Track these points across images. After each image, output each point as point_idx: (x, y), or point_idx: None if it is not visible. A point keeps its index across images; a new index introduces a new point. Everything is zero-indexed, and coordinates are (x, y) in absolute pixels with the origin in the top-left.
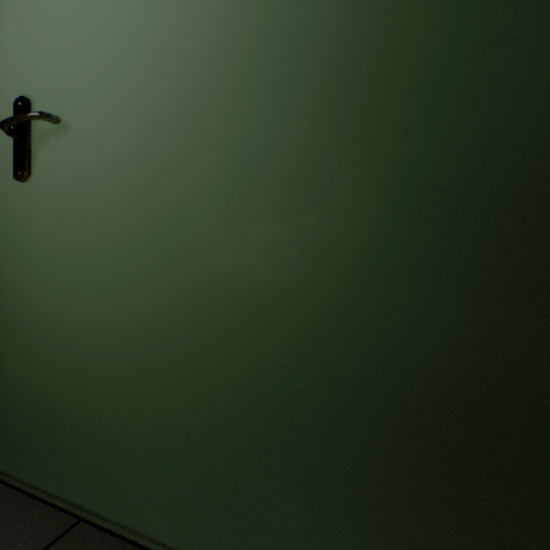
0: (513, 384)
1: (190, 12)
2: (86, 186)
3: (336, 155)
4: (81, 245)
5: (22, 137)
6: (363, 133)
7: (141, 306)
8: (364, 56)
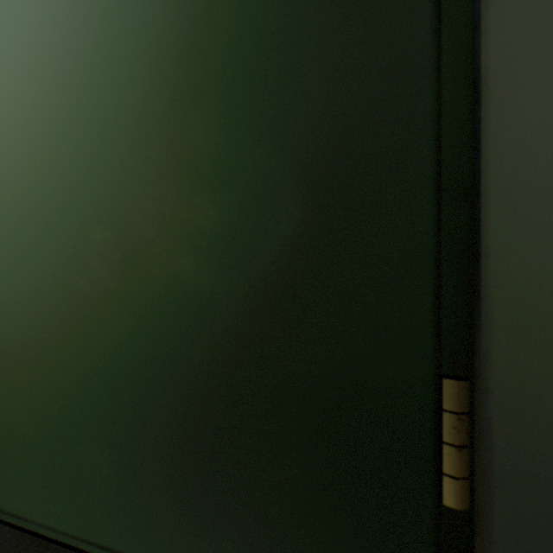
0: (262, 358)
1: (43, 39)
2: None
3: (149, 173)
4: None
5: None
6: (167, 156)
7: (4, 302)
8: (169, 92)
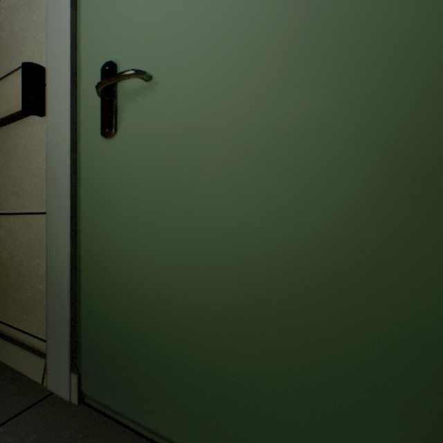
0: None
1: None
2: (175, 139)
3: None
4: (170, 194)
5: (110, 98)
6: None
7: (239, 253)
8: None
